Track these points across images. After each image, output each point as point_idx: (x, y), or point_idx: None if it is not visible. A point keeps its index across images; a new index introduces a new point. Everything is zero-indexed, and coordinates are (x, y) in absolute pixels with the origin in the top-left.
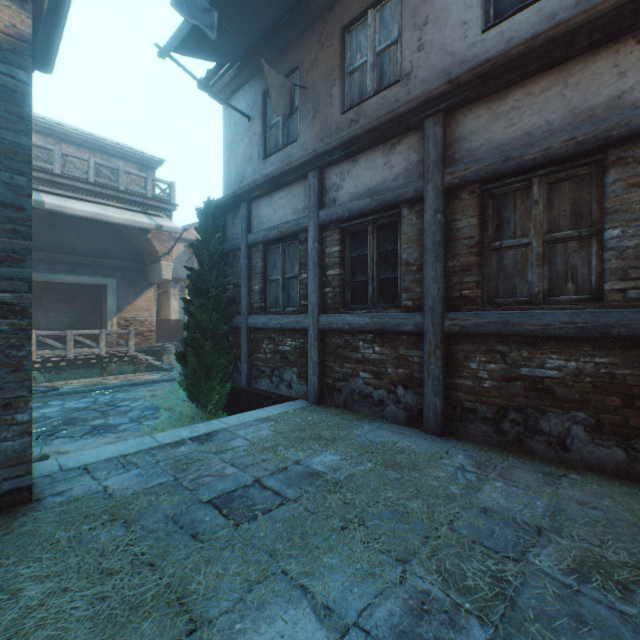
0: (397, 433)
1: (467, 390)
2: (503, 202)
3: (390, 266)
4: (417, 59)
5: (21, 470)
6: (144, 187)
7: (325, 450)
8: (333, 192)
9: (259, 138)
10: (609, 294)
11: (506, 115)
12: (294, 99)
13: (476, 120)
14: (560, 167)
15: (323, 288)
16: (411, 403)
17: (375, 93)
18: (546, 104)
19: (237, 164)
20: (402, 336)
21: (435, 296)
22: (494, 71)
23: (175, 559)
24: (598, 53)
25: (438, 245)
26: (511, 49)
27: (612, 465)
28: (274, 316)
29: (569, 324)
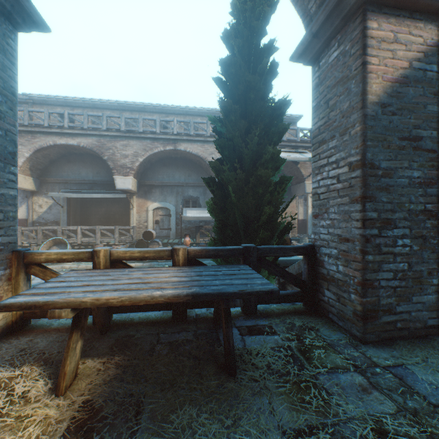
0: None
1: None
2: None
3: None
4: None
5: (433, 314)
6: (295, 135)
7: None
8: None
9: None
10: None
11: None
12: None
13: None
14: None
15: None
16: None
17: None
18: None
19: None
20: None
21: None
22: None
23: None
24: None
25: None
26: None
27: None
28: None
29: None
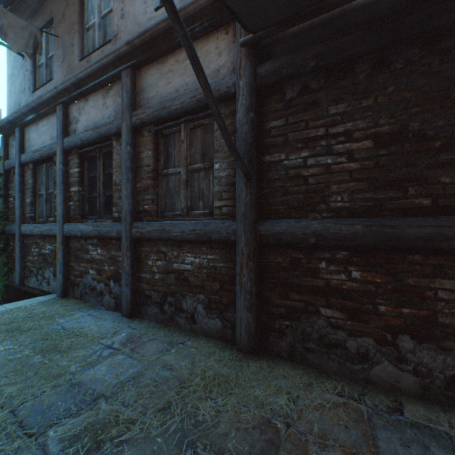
0: (97, 318)
1: (147, 281)
2: (169, 140)
3: (112, 185)
4: (121, 25)
5: None
6: None
7: (2, 342)
8: (74, 124)
9: (30, 74)
10: (215, 210)
11: (166, 75)
12: (41, 42)
13: (152, 77)
14: (192, 117)
15: (69, 202)
16: (118, 293)
17: (98, 47)
18: (186, 70)
19: (16, 94)
20: (113, 241)
21: (127, 209)
22: (155, 40)
23: None
24: (209, 37)
25: (128, 170)
26: (159, 24)
27: (216, 331)
28: (37, 224)
29: (193, 231)
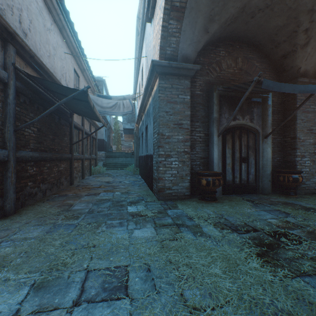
0: None
1: None
2: None
3: None
4: None
5: None
6: None
7: None
8: None
9: None
10: None
11: None
12: None
13: None
14: None
15: None
16: None
17: None
18: None
19: None
20: None
21: None
22: None
23: (161, 260)
24: None
25: None
26: None
27: None
28: None
29: None
